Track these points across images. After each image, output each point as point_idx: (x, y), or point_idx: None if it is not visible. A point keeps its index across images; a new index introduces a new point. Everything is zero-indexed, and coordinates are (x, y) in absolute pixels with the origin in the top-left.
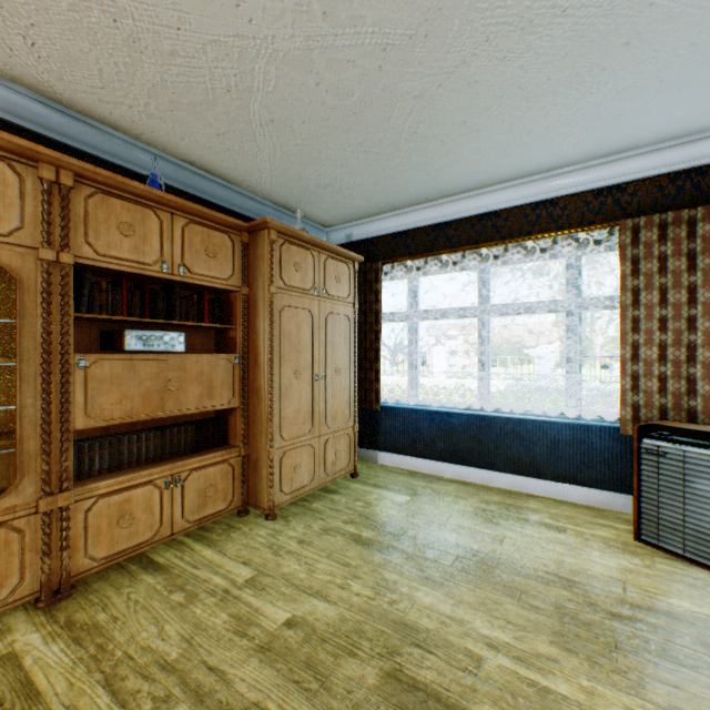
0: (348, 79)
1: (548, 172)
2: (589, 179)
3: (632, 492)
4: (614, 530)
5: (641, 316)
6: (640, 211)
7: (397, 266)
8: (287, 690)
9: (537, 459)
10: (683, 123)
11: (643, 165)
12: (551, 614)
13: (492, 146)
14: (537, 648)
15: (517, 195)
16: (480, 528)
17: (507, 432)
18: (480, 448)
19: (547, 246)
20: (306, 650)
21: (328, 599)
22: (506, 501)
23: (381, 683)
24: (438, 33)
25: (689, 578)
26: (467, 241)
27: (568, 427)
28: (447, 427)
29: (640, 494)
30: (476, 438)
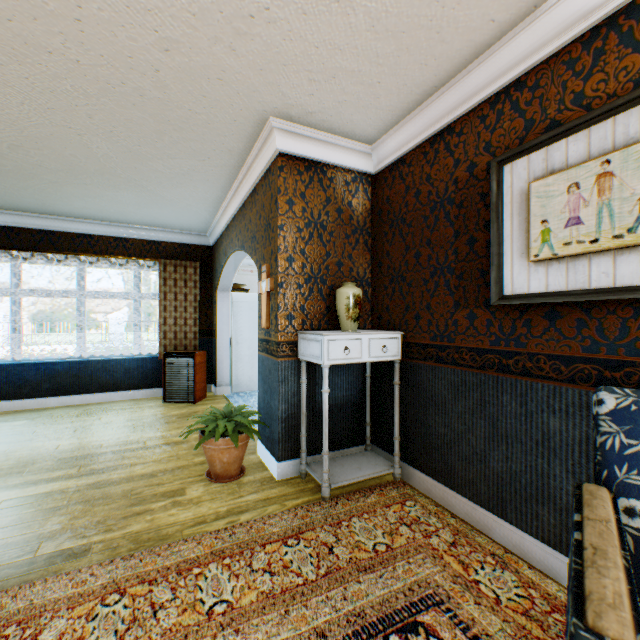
0: (9, 163)
1: (125, 224)
2: (146, 234)
3: (163, 382)
4: (156, 402)
5: (169, 305)
6: (168, 256)
7: (2, 252)
8: (7, 479)
9: (119, 381)
10: (183, 227)
11: (170, 236)
12: (129, 428)
13: (94, 208)
14: (124, 435)
15: (107, 230)
16: (88, 418)
17: (100, 368)
18: (81, 382)
19: (124, 263)
20: (6, 472)
21: (2, 461)
22: (101, 406)
23: (57, 462)
24: (76, 175)
25: (181, 406)
26: (70, 248)
27: (136, 360)
28: (53, 372)
29: (166, 382)
30: (77, 376)
